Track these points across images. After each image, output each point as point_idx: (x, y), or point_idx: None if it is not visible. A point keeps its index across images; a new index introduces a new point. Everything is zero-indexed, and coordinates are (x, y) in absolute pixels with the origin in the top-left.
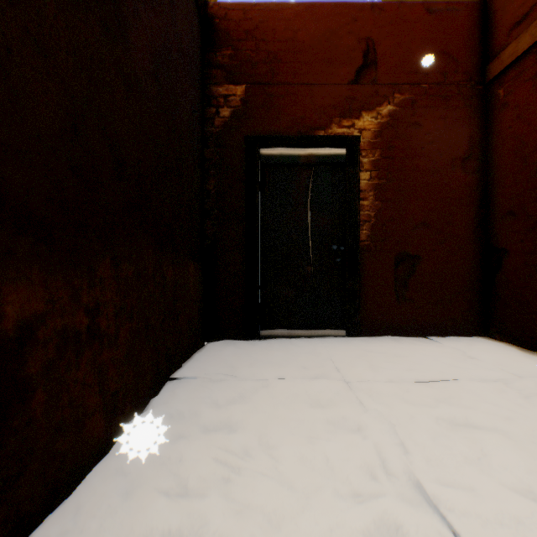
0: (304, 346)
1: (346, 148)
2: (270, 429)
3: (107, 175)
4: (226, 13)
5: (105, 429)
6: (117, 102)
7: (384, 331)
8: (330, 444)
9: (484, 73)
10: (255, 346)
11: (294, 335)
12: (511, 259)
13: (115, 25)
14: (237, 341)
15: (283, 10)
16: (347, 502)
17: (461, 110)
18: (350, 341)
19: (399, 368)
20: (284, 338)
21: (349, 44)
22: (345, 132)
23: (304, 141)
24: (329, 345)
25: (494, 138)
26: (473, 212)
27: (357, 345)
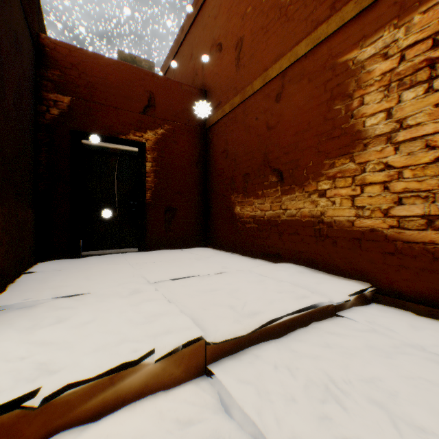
0: (112, 257)
1: (138, 148)
2: (90, 276)
3: (1, 165)
4: (57, 46)
5: (1, 283)
6: (4, 128)
7: (159, 247)
8: (116, 275)
9: (206, 124)
10: (79, 260)
11: (106, 253)
12: (213, 211)
13: (3, 91)
14: (65, 260)
15: (98, 58)
16: (118, 281)
17: (196, 139)
18: (139, 253)
19: (158, 258)
20: (99, 255)
21: (140, 91)
22: (138, 139)
23: (113, 140)
24: (127, 255)
25: (209, 155)
26: (201, 188)
27: (142, 254)
